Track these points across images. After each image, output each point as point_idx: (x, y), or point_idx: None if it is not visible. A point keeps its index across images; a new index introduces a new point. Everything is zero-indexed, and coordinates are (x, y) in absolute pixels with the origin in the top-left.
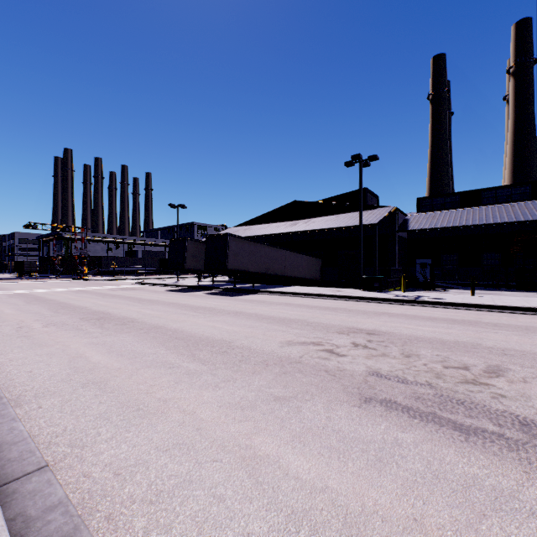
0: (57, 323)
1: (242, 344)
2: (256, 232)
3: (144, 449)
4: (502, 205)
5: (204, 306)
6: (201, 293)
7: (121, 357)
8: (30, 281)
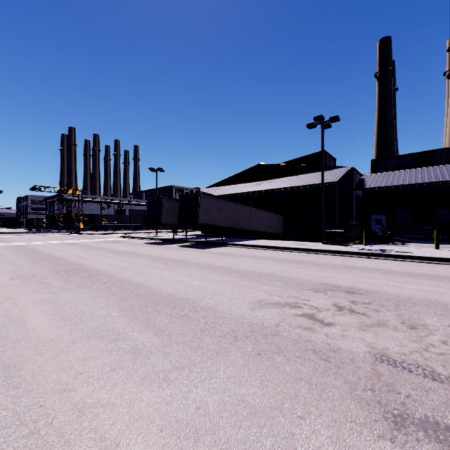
0: (26, 275)
1: (206, 304)
2: (225, 191)
3: None
4: None
5: (174, 258)
6: (175, 245)
7: (64, 320)
8: (35, 235)
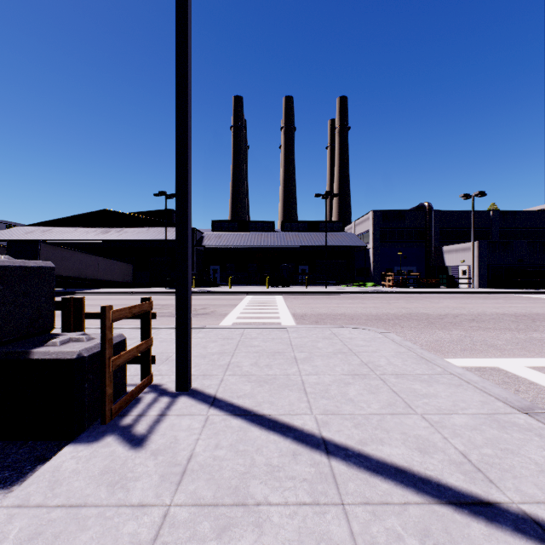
0: None
1: None
2: (61, 235)
3: None
4: (257, 233)
5: None
6: None
7: None
8: None
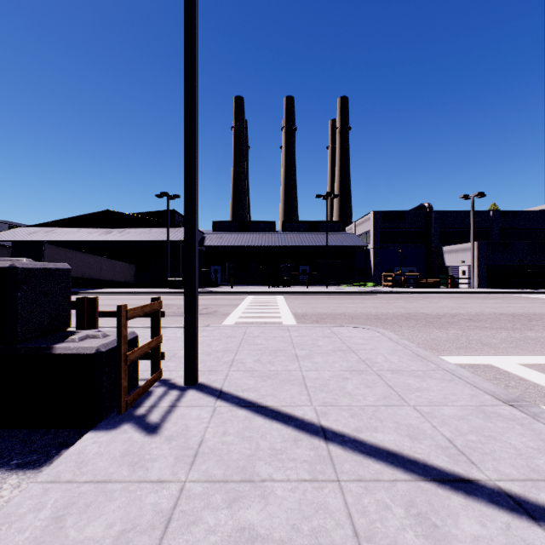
0: None
1: None
2: (64, 236)
3: None
4: (258, 233)
5: None
6: None
7: None
8: None
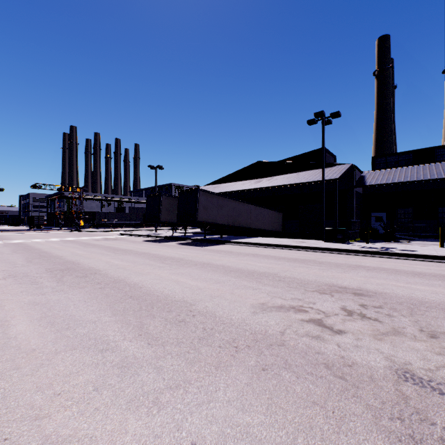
0: (19, 274)
1: (205, 308)
2: (224, 189)
3: None
4: None
5: (173, 256)
6: (174, 243)
7: (50, 326)
8: (35, 232)
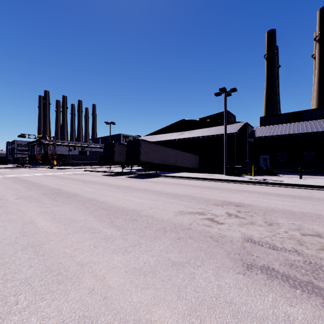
0: (26, 196)
1: (147, 213)
2: (158, 138)
3: (51, 323)
4: (316, 120)
5: (124, 185)
6: (124, 176)
7: (59, 223)
8: (21, 169)
